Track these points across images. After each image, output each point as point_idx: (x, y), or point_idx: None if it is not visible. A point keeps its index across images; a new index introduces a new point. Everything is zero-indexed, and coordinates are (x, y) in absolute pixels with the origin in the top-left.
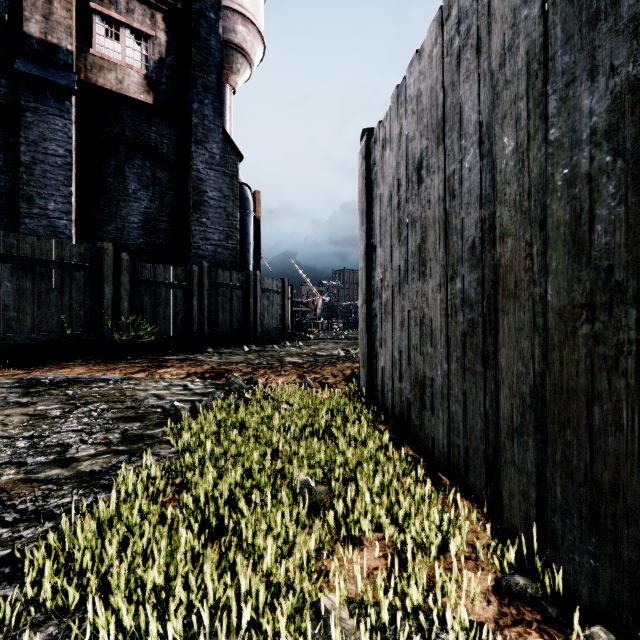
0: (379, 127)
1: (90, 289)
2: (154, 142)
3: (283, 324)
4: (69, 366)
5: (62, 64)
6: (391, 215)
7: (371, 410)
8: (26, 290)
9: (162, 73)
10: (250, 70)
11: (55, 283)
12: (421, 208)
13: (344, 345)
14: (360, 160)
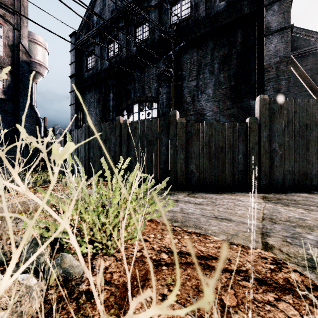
0: None
1: None
2: (7, 109)
3: None
4: None
5: None
6: None
7: None
8: None
9: (9, 89)
10: (43, 77)
11: None
12: None
13: None
14: None
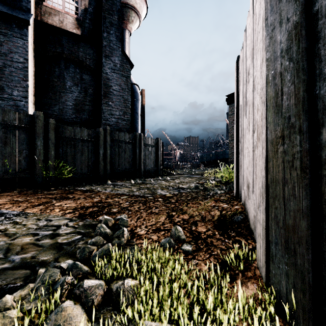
0: None
1: (27, 142)
2: (81, 57)
3: (157, 165)
4: (1, 196)
5: (24, 8)
6: None
7: None
8: None
9: (86, 17)
10: (139, 21)
11: (0, 138)
12: None
13: (196, 179)
14: None
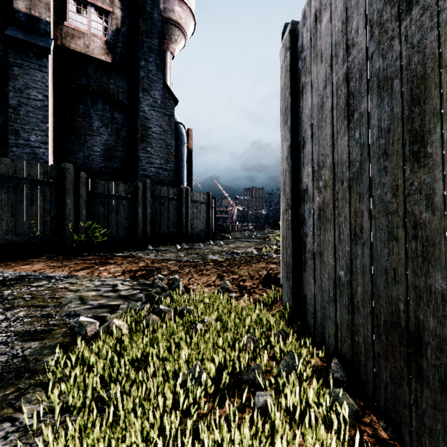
0: (309, 1)
1: (55, 200)
2: (112, 91)
3: (208, 227)
4: (32, 262)
5: (42, 32)
6: (332, 95)
7: (299, 331)
8: (1, 201)
9: (118, 40)
10: (184, 40)
11: (26, 195)
12: (409, 50)
13: (255, 244)
14: (282, 55)
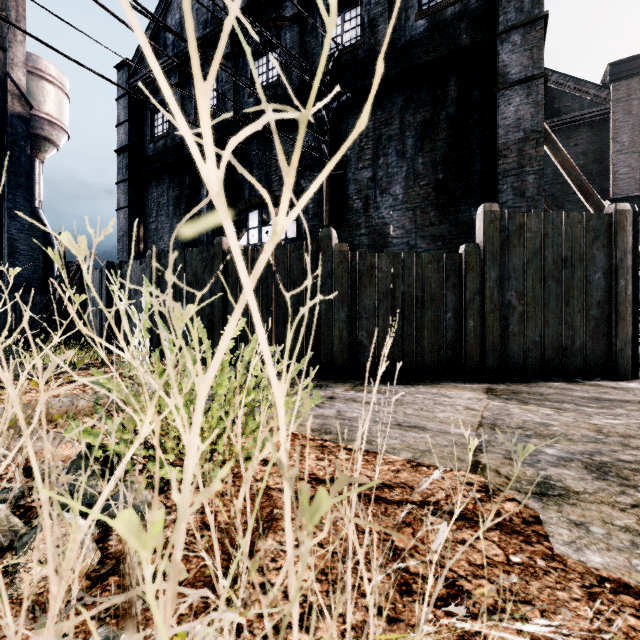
0: None
1: None
2: None
3: None
4: None
5: None
6: None
7: None
8: None
9: None
10: (57, 149)
11: None
12: None
13: None
14: None
